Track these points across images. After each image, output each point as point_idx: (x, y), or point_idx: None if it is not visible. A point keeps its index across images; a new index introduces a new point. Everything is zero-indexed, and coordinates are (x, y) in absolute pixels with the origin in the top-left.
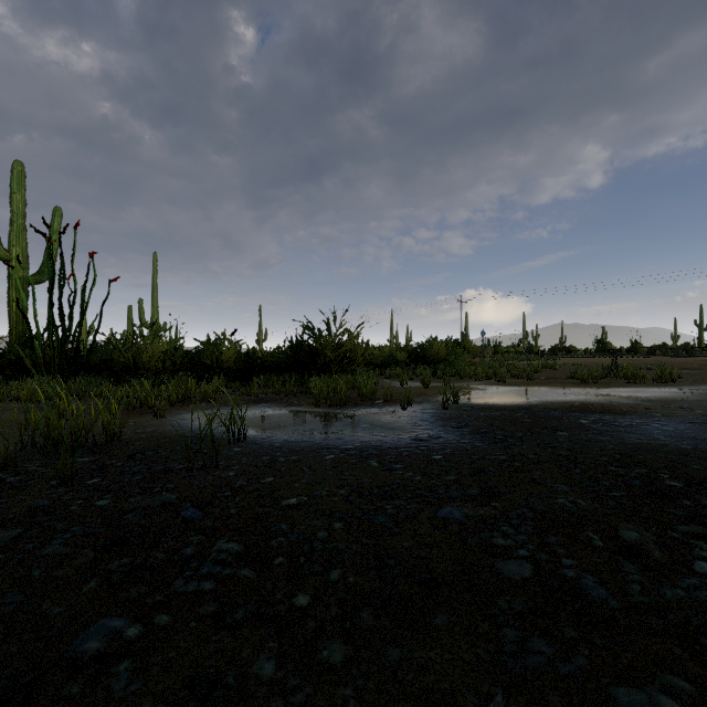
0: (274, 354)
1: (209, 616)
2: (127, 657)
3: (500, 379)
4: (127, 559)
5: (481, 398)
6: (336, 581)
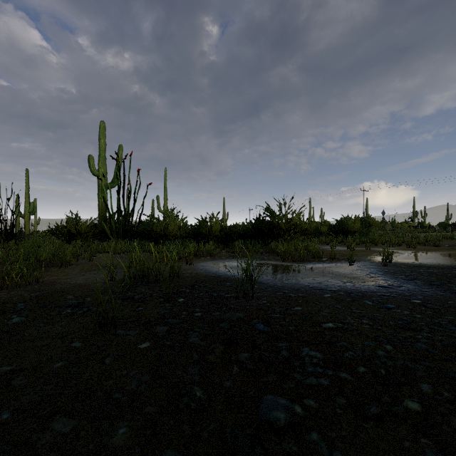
0: (238, 227)
1: (346, 407)
2: (311, 429)
3: (411, 245)
4: (246, 354)
5: (405, 259)
6: (431, 393)
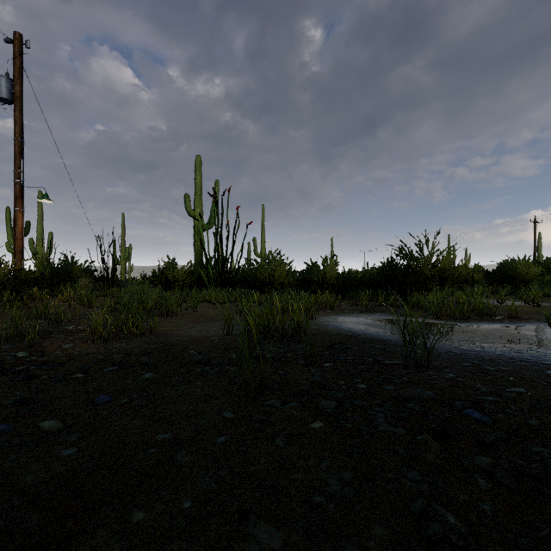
0: (355, 274)
1: None
2: None
3: None
4: (483, 457)
5: None
6: None
